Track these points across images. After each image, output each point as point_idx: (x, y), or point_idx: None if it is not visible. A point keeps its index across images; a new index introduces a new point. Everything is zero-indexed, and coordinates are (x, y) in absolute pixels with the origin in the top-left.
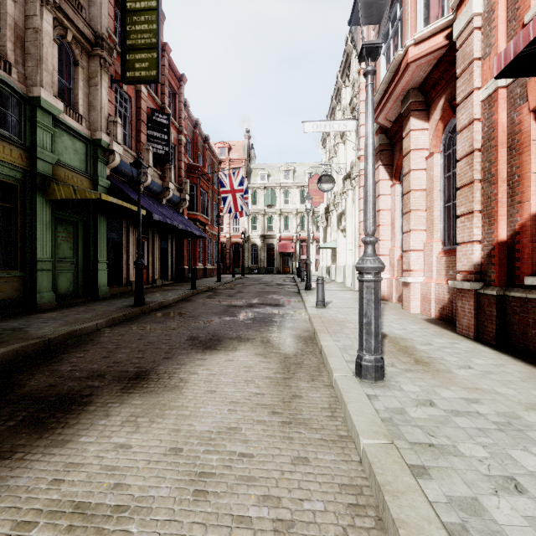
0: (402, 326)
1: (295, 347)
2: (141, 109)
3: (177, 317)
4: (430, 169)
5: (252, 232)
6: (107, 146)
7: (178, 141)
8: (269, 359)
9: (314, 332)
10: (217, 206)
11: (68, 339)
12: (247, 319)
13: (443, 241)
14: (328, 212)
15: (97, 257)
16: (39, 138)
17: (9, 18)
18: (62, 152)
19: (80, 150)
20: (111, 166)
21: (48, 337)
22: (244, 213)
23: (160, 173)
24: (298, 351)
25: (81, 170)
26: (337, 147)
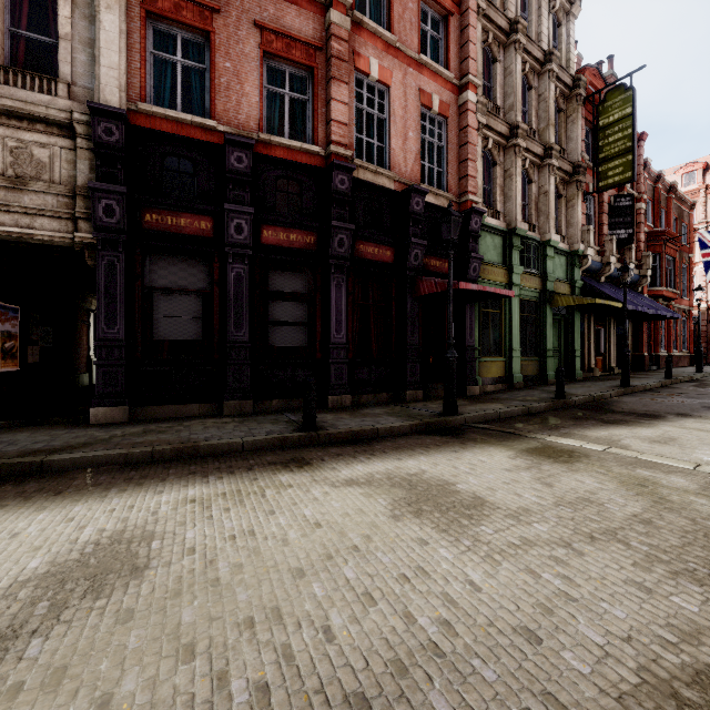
0: None
1: None
2: (603, 203)
3: (674, 397)
4: None
5: None
6: (582, 253)
7: (636, 210)
8: None
9: None
10: (686, 269)
11: (599, 399)
12: None
13: None
14: None
15: (574, 346)
16: (547, 267)
17: (533, 196)
18: (554, 270)
19: (563, 263)
20: (583, 268)
21: (593, 395)
22: None
23: (618, 257)
24: None
25: (563, 278)
26: None
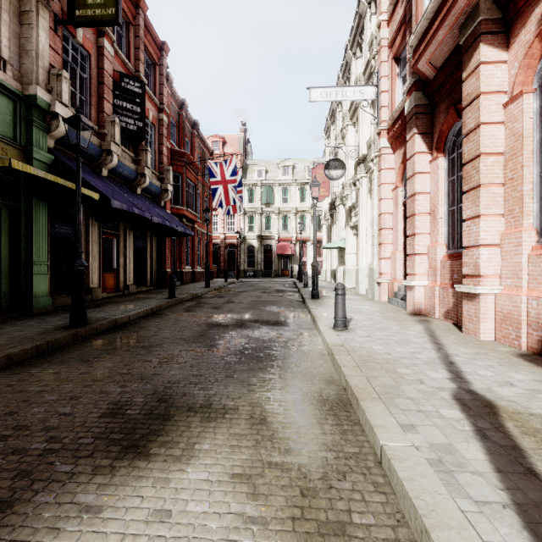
0: (497, 373)
1: (319, 442)
2: (104, 70)
3: (121, 349)
4: (515, 120)
5: (248, 232)
6: (47, 106)
7: (159, 121)
8: (263, 505)
9: (346, 387)
10: (208, 202)
11: None
12: (231, 353)
13: (539, 230)
14: (333, 208)
15: (32, 257)
16: None
17: None
18: None
19: (3, 107)
20: (55, 135)
21: None
22: (237, 208)
23: (133, 156)
24: (328, 456)
25: (5, 136)
26: (345, 130)
